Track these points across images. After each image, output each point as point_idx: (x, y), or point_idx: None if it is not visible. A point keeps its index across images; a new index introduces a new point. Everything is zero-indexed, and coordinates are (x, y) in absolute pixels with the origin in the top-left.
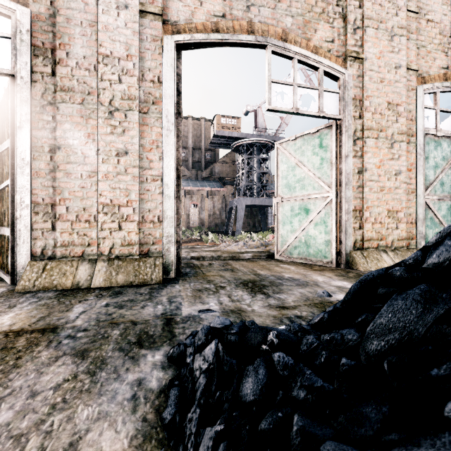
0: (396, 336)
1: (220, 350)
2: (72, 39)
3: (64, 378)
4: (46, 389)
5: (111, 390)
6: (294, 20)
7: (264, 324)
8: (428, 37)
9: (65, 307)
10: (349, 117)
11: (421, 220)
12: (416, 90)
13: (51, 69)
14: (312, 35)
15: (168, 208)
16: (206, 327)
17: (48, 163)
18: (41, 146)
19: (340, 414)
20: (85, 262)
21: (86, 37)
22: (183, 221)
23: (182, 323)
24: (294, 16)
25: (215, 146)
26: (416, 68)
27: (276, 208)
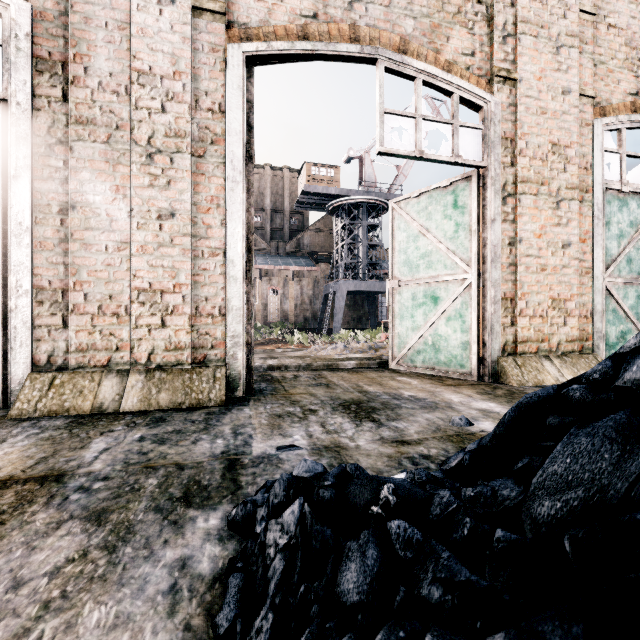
0: (580, 494)
1: (307, 515)
2: (93, 48)
3: (67, 557)
4: (38, 575)
5: (139, 576)
6: (418, 23)
7: (374, 468)
8: (610, 50)
9: (79, 442)
10: (496, 164)
11: (600, 313)
12: (593, 126)
13: (62, 91)
14: (443, 45)
15: (233, 296)
16: (286, 476)
17: (57, 230)
18: (48, 205)
19: (498, 630)
20: (112, 374)
21: (113, 45)
22: (258, 314)
23: (251, 466)
24: (417, 17)
25: (304, 208)
26: (593, 94)
27: (391, 296)
